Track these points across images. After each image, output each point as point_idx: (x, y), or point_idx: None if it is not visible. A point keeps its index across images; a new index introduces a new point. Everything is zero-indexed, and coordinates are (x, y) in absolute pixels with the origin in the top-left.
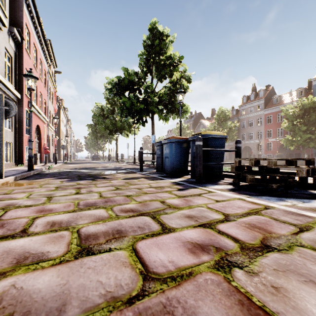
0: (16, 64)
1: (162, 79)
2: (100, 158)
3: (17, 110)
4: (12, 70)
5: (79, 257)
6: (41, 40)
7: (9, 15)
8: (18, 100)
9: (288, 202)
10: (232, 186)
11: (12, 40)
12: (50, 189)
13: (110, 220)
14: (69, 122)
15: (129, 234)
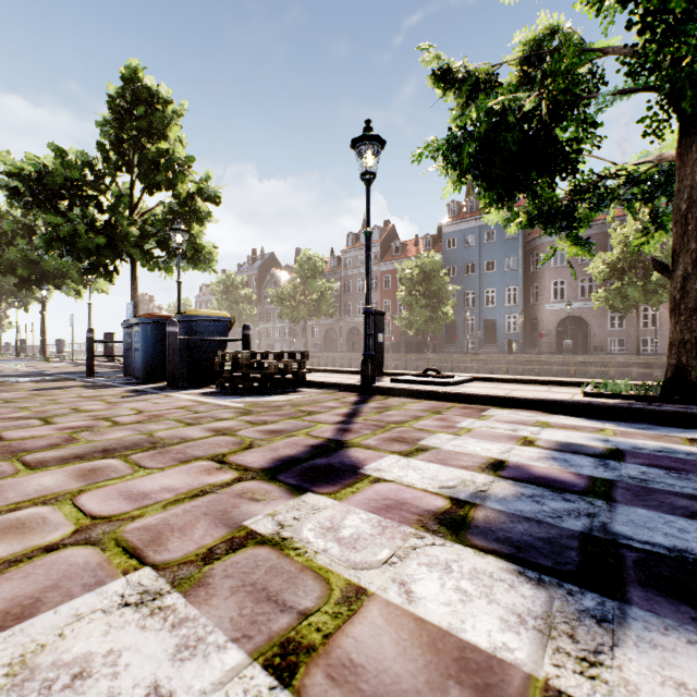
0: None
1: (152, 190)
2: None
3: None
4: None
5: None
6: None
7: None
8: None
9: (241, 399)
10: (216, 389)
11: None
12: None
13: None
14: None
15: None
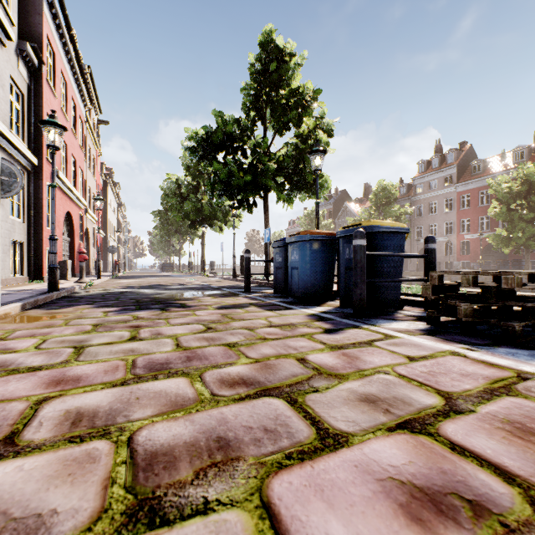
0: (31, 106)
1: (282, 131)
2: (175, 268)
3: (32, 185)
4: (24, 117)
5: (128, 534)
6: (74, 66)
7: (18, 22)
8: (34, 169)
9: None
10: (426, 324)
11: (24, 64)
12: (82, 330)
13: (200, 409)
14: (122, 207)
15: (246, 453)
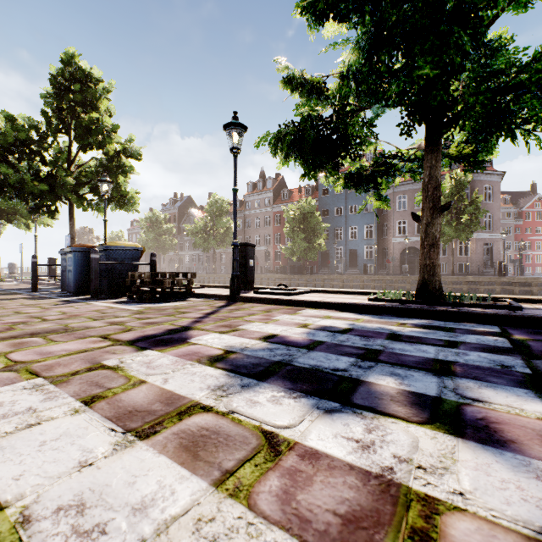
0: None
1: (86, 148)
2: None
3: None
4: None
5: None
6: None
7: None
8: None
9: (141, 305)
10: (127, 299)
11: None
12: None
13: None
14: None
15: None
